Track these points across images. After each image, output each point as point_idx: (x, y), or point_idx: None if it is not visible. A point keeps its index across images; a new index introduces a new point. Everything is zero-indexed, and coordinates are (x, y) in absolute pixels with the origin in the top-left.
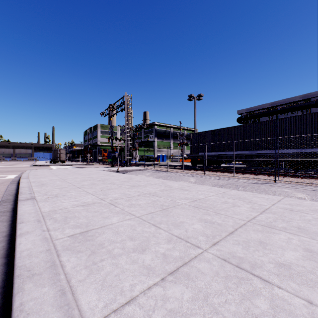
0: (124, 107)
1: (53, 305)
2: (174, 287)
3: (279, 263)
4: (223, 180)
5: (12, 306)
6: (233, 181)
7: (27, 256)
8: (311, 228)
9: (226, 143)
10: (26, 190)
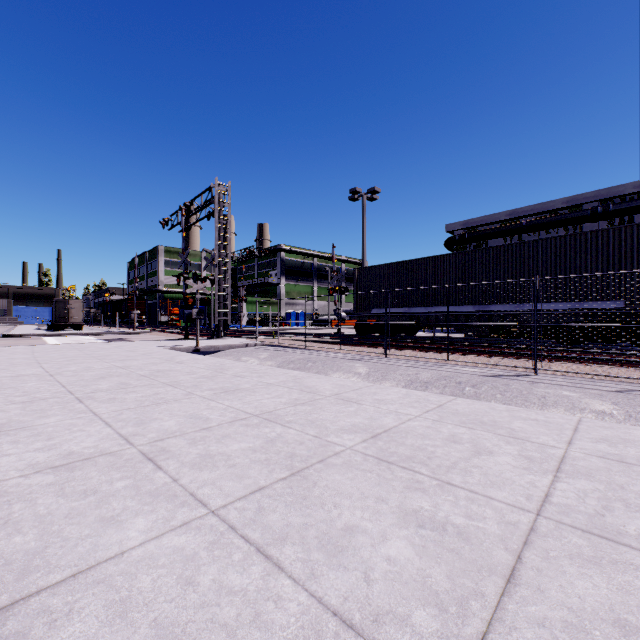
0: (213, 209)
1: None
2: None
3: None
4: (427, 368)
5: None
6: (449, 372)
7: None
8: None
9: (428, 289)
10: None
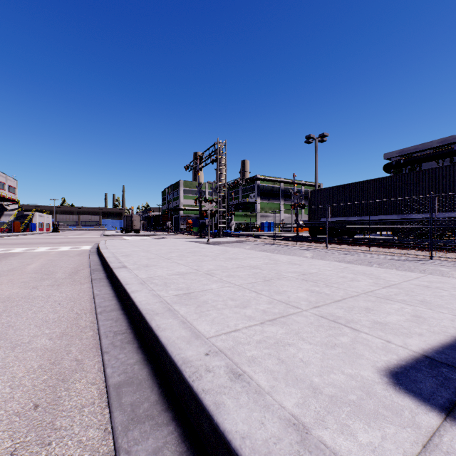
0: (215, 157)
1: (180, 327)
2: (271, 327)
3: (376, 322)
4: (352, 255)
5: (151, 326)
6: (367, 257)
7: (146, 304)
8: (437, 302)
9: (362, 204)
10: (113, 259)
